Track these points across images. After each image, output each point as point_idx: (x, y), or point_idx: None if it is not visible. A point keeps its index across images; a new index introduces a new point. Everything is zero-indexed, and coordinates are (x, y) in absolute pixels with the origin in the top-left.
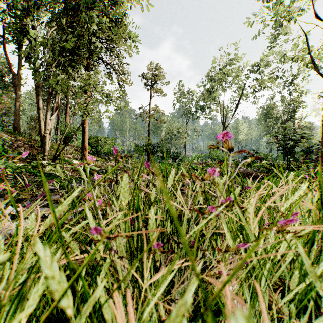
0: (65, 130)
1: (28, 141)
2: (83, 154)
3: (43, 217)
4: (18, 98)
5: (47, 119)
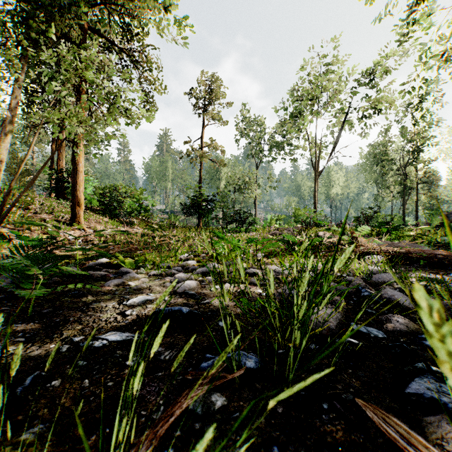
0: (22, 163)
1: None
2: (73, 212)
3: None
4: None
5: None
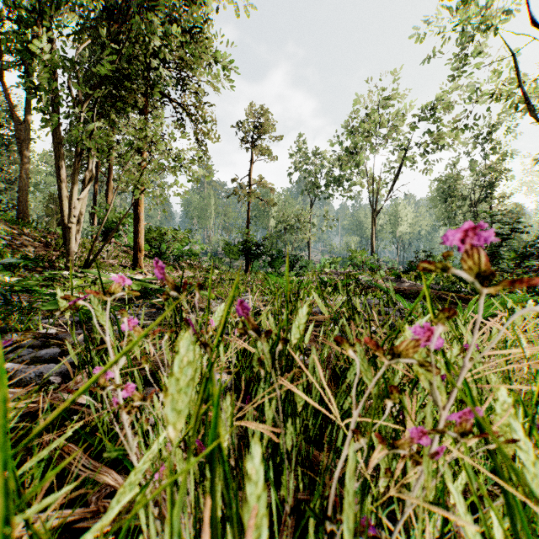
0: (105, 218)
1: (41, 236)
2: (135, 258)
3: (45, 383)
4: (25, 163)
5: (72, 199)
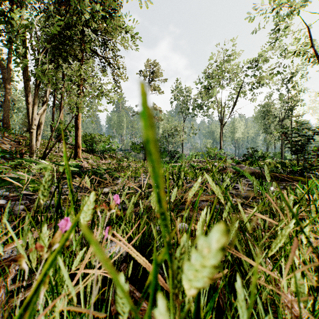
0: (56, 126)
1: (16, 138)
2: (76, 151)
3: None
4: (8, 93)
5: (33, 114)
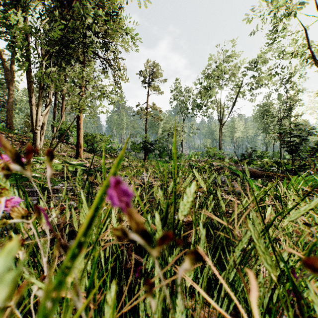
0: (58, 127)
1: (19, 138)
2: (77, 151)
3: None
4: (11, 94)
5: (37, 115)
